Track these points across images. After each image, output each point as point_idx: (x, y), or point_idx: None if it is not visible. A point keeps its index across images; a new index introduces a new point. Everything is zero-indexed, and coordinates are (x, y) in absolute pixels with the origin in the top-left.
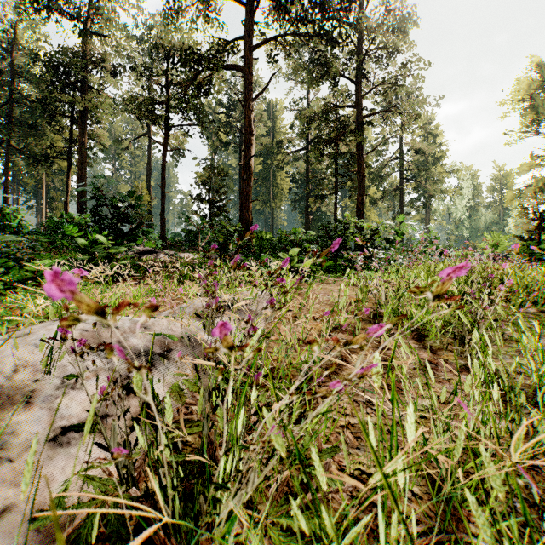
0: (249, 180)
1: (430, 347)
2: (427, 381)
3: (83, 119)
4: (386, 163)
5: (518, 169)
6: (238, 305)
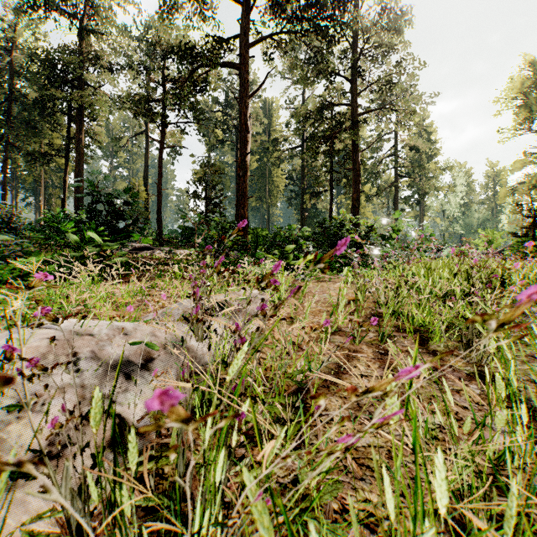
0: (244, 177)
1: (434, 351)
2: (445, 404)
3: (81, 117)
4: (380, 161)
5: (511, 166)
6: (226, 309)
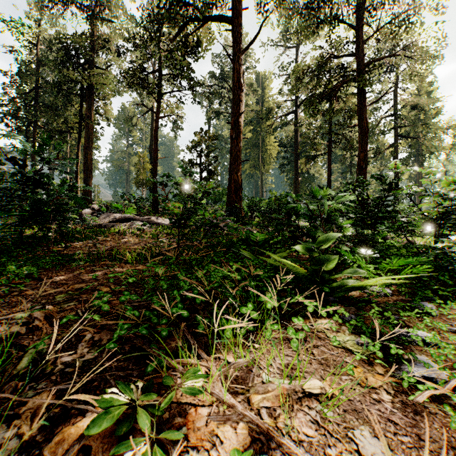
0: (238, 140)
1: None
2: None
3: (89, 95)
4: (379, 122)
5: None
6: None
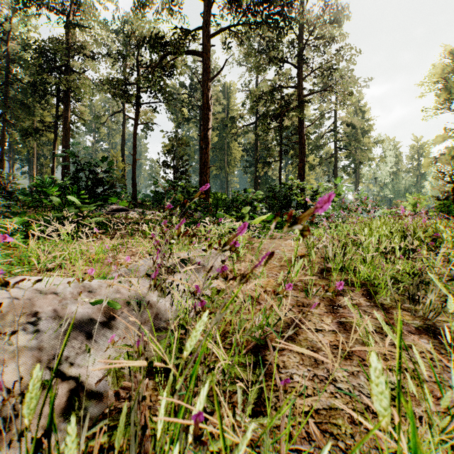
0: (207, 149)
1: (381, 304)
2: (418, 374)
3: (67, 98)
4: (322, 135)
5: (433, 140)
6: (187, 268)
